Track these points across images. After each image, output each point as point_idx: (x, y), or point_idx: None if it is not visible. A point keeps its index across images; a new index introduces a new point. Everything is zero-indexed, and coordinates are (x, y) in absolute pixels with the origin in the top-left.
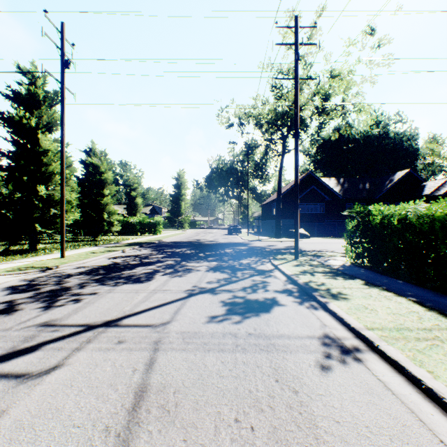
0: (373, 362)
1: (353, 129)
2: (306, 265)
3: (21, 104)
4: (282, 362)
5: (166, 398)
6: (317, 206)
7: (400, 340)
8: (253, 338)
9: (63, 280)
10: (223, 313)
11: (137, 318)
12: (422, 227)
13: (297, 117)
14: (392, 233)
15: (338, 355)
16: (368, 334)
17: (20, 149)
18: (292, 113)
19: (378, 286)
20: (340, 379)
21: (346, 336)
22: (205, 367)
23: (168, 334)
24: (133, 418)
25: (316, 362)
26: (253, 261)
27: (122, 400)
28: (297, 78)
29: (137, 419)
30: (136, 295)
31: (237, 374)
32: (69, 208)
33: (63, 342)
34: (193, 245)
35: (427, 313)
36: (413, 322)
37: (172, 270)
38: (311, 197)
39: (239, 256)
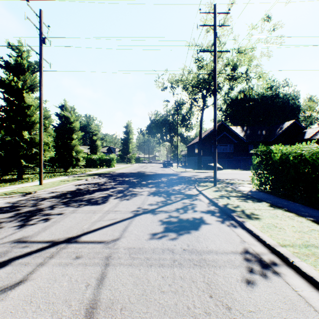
0: (291, 277)
1: (253, 91)
2: (223, 191)
3: (11, 71)
4: (213, 277)
5: (114, 315)
6: (227, 147)
7: (310, 256)
8: (187, 253)
9: (38, 202)
10: (162, 230)
11: (92, 235)
12: (315, 162)
13: (215, 80)
14: (290, 167)
15: (260, 270)
16: (282, 250)
17: (10, 104)
18: (210, 79)
19: (281, 208)
20: (266, 295)
21: (263, 251)
22: (148, 282)
23: (117, 249)
24: None
25: (242, 277)
26: (183, 187)
27: (74, 318)
28: (215, 51)
29: None
30: (93, 215)
31: (176, 290)
32: (46, 148)
33: (30, 257)
34: (138, 175)
35: None
36: (316, 239)
37: (122, 195)
38: (223, 140)
39: (172, 184)
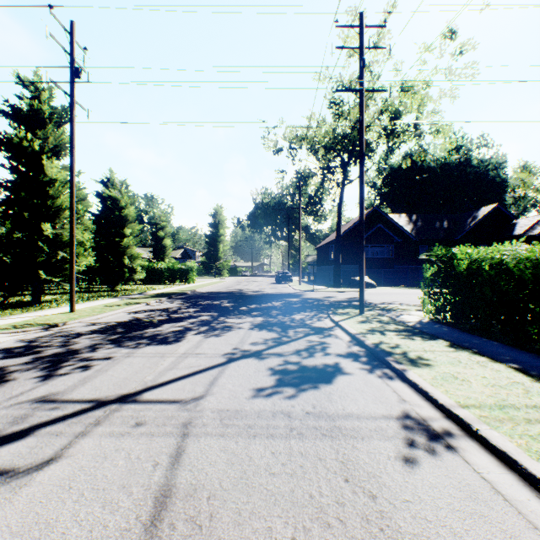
0: (472, 453)
1: (427, 155)
2: (374, 322)
3: (21, 123)
4: (352, 452)
5: (197, 506)
6: (384, 249)
7: (506, 422)
8: (312, 418)
9: (70, 340)
10: (273, 384)
11: (161, 391)
12: (523, 274)
13: (362, 138)
14: (483, 282)
15: (425, 442)
16: (462, 413)
17: (20, 178)
18: (355, 135)
19: (467, 349)
20: (431, 478)
21: (433, 416)
22: (250, 459)
23: (201, 413)
24: (151, 538)
25: (397, 453)
26: (308, 316)
27: (137, 510)
28: (362, 90)
29: (157, 539)
30: (161, 360)
31: (293, 471)
32: (81, 251)
33: (64, 424)
34: (234, 296)
35: (535, 385)
36: (518, 397)
37: (208, 328)
38: (377, 238)
39: (291, 310)
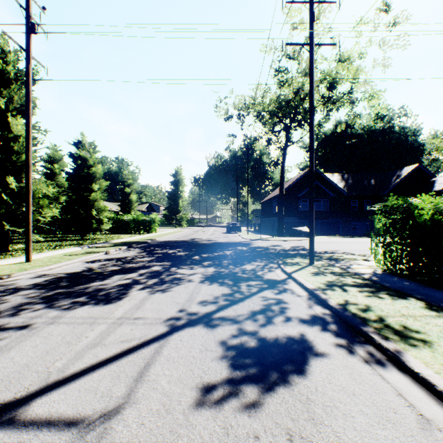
0: None
1: (355, 124)
2: (327, 274)
3: None
4: None
5: None
6: (320, 203)
7: None
8: None
9: (1, 298)
10: (224, 378)
11: (61, 397)
12: None
13: (312, 91)
14: None
15: None
16: None
17: None
18: (298, 100)
19: None
20: None
21: None
22: None
23: None
24: None
25: None
26: (259, 266)
27: None
28: (312, 43)
29: None
30: (89, 329)
31: None
32: (45, 203)
33: None
34: (189, 245)
35: None
36: None
37: (157, 281)
38: (315, 193)
39: (241, 260)
